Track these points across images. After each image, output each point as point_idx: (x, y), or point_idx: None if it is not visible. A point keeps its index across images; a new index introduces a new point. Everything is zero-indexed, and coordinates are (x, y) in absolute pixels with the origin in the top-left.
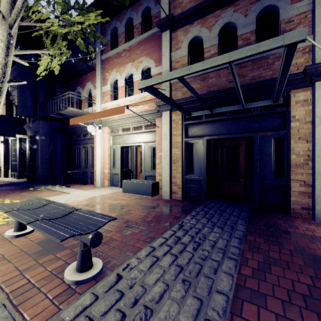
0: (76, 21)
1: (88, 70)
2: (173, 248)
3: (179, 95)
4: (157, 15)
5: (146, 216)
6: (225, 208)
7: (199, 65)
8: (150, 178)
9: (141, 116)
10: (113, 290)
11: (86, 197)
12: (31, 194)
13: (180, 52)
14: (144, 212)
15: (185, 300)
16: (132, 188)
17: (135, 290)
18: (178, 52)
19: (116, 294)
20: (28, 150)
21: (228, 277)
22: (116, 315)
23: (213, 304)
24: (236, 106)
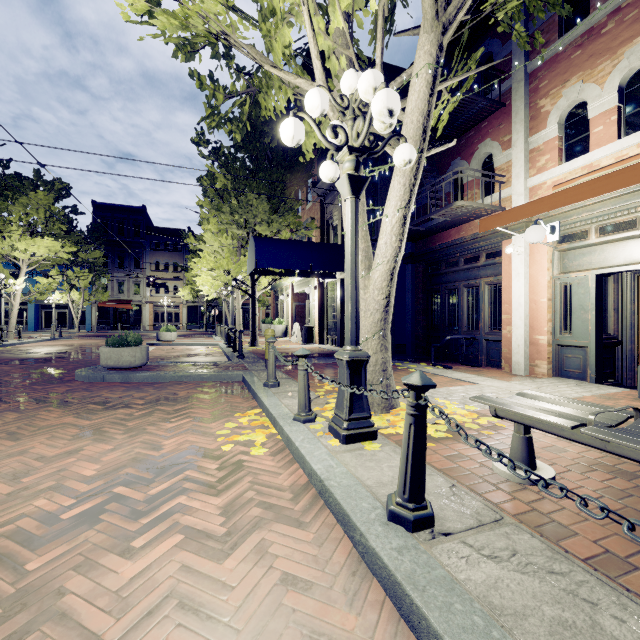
0: None
1: (486, 113)
2: None
3: None
4: None
5: None
6: None
7: None
8: None
9: None
10: None
11: None
12: (399, 377)
13: None
14: None
15: None
16: None
17: None
18: None
19: None
20: None
21: None
22: None
23: None
24: None
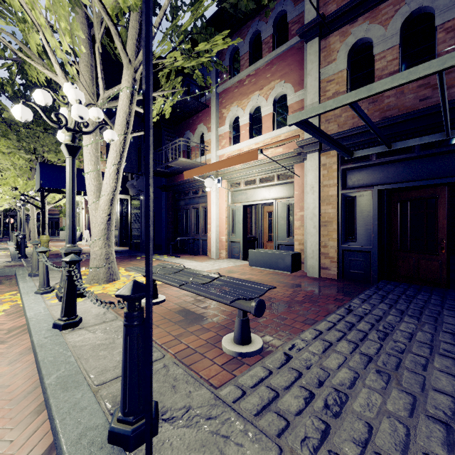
0: (201, 50)
1: (200, 109)
2: (348, 334)
3: (333, 128)
4: (296, 20)
5: (292, 296)
6: (415, 293)
7: (386, 82)
8: (286, 248)
9: (272, 162)
10: (286, 367)
11: (205, 270)
12: (141, 264)
13: (334, 66)
14: (287, 290)
15: (388, 391)
16: (262, 261)
17: (314, 372)
18: (332, 66)
19: (292, 372)
20: (130, 213)
21: (448, 377)
22: (301, 391)
23: (433, 402)
24: (435, 135)
